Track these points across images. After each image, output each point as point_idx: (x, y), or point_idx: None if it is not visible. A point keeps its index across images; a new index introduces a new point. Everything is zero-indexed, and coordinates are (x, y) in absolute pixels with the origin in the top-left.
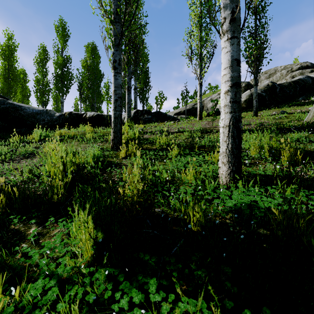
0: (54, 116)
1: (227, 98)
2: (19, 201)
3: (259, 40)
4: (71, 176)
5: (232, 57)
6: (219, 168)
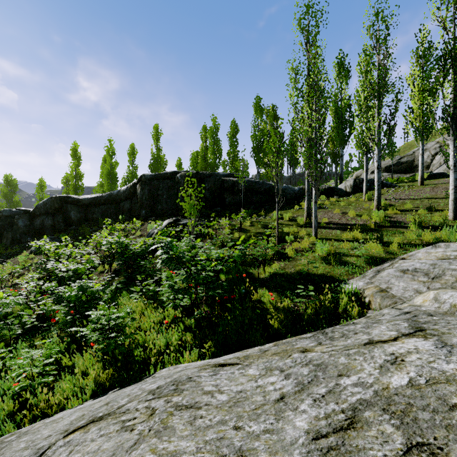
0: (295, 189)
1: (452, 191)
2: (375, 224)
3: None
4: (379, 220)
5: (454, 178)
6: (449, 214)
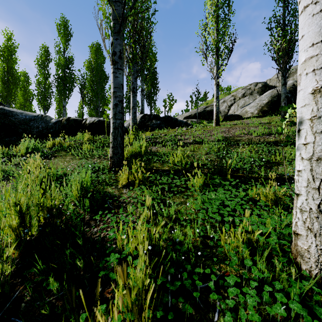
0: (50, 122)
1: (321, 104)
2: None
3: (290, 30)
4: (38, 228)
5: None
6: (298, 235)
